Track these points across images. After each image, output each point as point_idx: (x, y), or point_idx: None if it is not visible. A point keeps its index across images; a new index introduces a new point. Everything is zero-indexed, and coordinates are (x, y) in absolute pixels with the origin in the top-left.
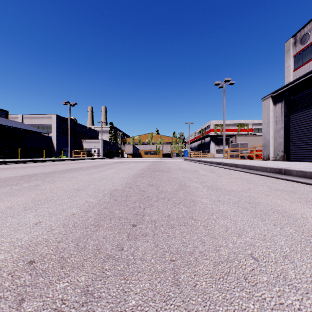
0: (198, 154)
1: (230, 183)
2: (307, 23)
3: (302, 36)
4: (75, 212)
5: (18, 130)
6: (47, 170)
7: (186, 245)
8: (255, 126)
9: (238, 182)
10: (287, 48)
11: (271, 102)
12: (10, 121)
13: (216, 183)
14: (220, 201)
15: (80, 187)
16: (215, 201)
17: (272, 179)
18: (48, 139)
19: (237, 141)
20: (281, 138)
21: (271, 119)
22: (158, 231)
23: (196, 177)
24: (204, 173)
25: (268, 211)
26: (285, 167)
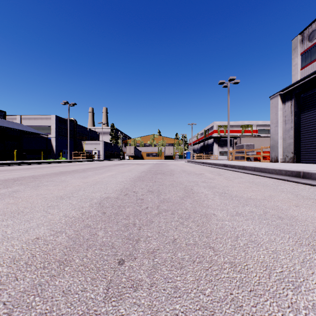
0: (201, 156)
1: (244, 188)
2: (315, 19)
3: (310, 33)
4: (42, 234)
5: (16, 132)
6: (38, 173)
7: (209, 315)
8: (259, 127)
9: (253, 187)
10: (294, 45)
11: (279, 100)
12: (8, 122)
13: (227, 189)
14: (241, 215)
15: (66, 194)
16: (234, 214)
17: (291, 184)
18: (46, 140)
19: (242, 142)
20: (290, 139)
21: (279, 119)
22: (159, 275)
23: (202, 181)
24: (210, 176)
25: (314, 233)
26: (304, 169)
